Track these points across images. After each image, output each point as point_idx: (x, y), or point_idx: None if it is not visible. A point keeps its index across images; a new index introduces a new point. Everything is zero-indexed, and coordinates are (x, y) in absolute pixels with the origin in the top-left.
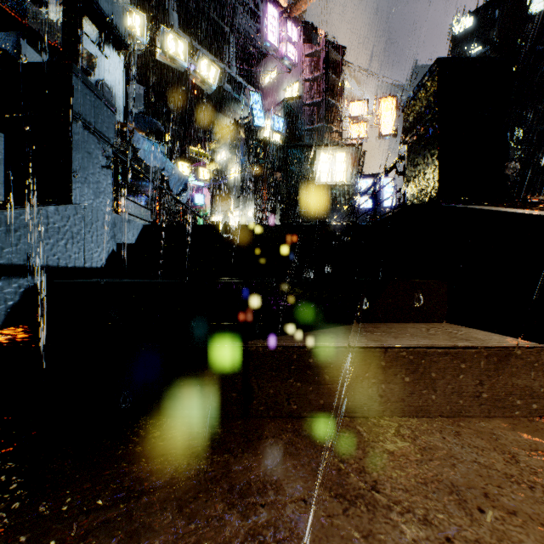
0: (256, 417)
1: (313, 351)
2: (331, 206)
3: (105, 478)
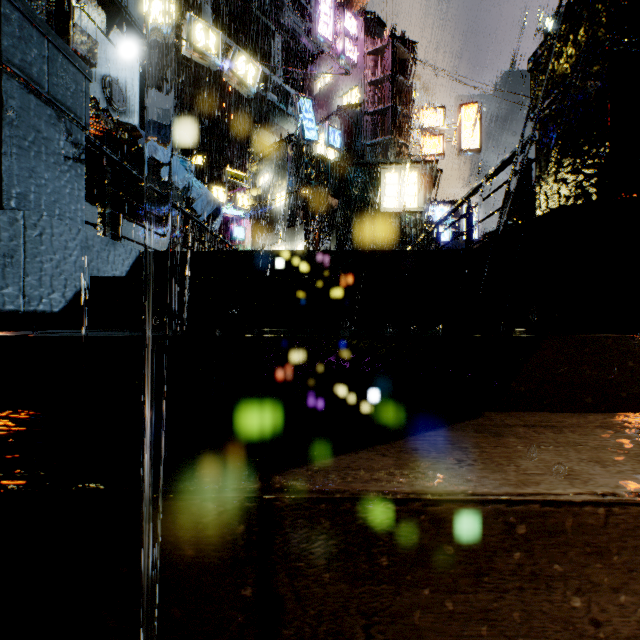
0: None
1: (428, 510)
2: (399, 238)
3: None
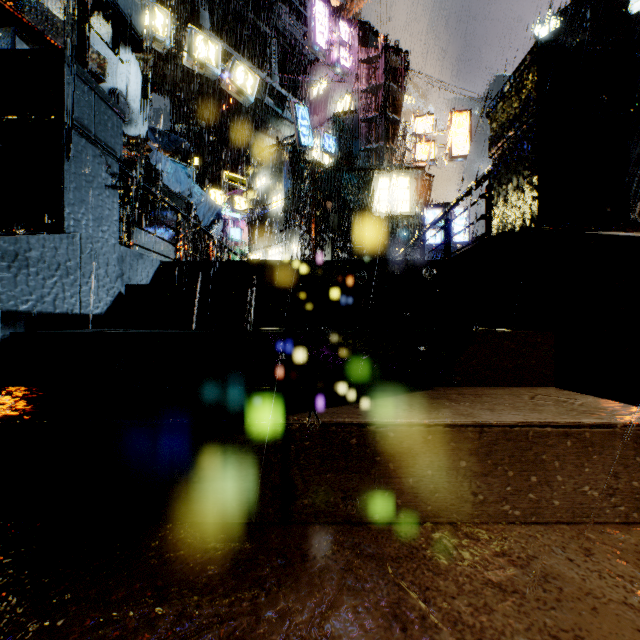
0: (299, 524)
1: (379, 431)
2: (391, 241)
3: (69, 634)
